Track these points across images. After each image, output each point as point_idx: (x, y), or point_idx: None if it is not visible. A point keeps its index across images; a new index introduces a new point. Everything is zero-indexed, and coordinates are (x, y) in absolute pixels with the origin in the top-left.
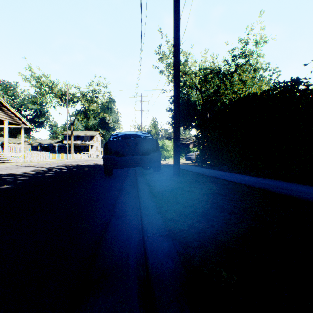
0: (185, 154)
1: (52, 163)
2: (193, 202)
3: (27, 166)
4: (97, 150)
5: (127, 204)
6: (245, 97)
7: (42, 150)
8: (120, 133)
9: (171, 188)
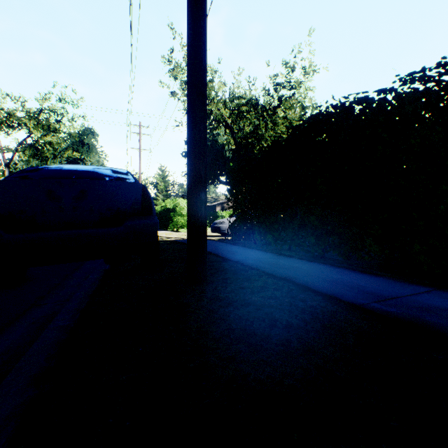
0: (209, 221)
1: None
2: None
3: None
4: None
5: None
6: (333, 109)
7: None
8: (48, 167)
9: None
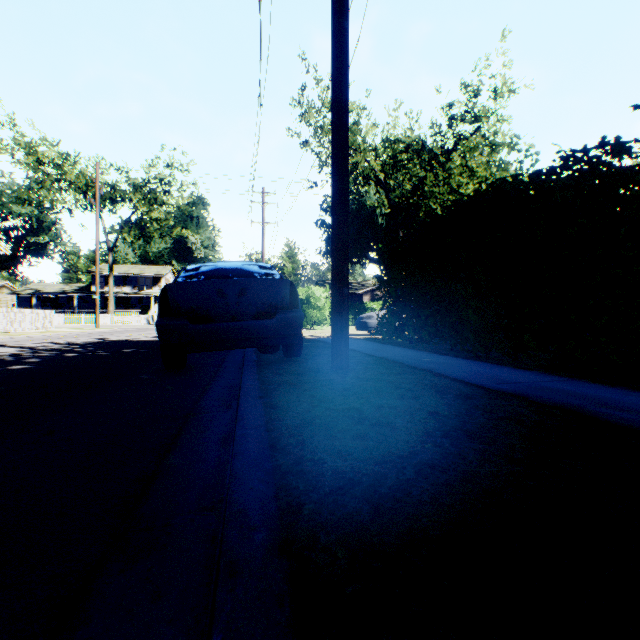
0: (354, 315)
1: (54, 336)
2: (401, 476)
3: None
4: None
5: (193, 474)
6: (493, 187)
7: (43, 306)
8: (204, 265)
9: (328, 412)
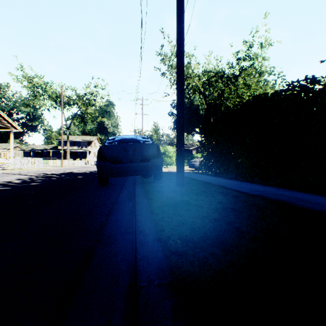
0: (187, 160)
1: (43, 170)
2: (202, 222)
3: (14, 173)
4: (95, 157)
5: (120, 223)
6: (254, 98)
7: (36, 156)
8: (117, 137)
9: (174, 201)
